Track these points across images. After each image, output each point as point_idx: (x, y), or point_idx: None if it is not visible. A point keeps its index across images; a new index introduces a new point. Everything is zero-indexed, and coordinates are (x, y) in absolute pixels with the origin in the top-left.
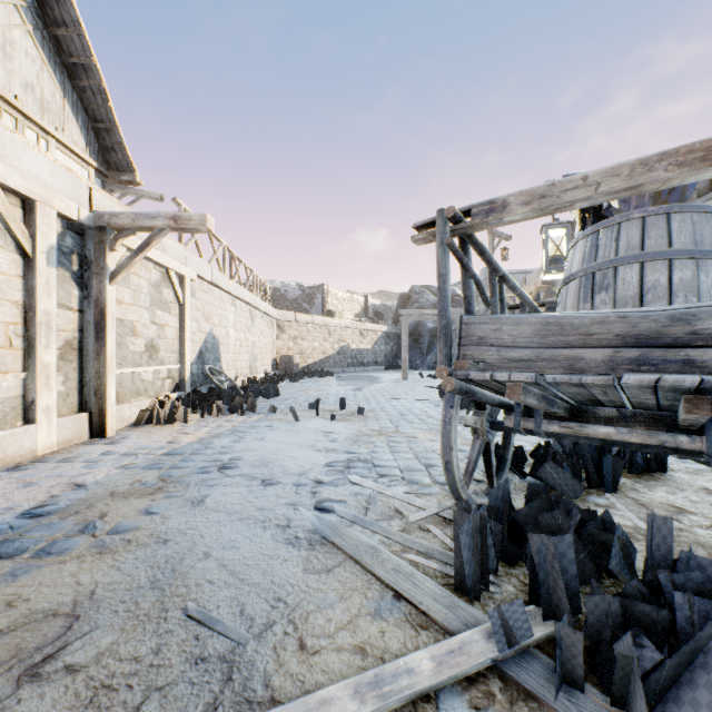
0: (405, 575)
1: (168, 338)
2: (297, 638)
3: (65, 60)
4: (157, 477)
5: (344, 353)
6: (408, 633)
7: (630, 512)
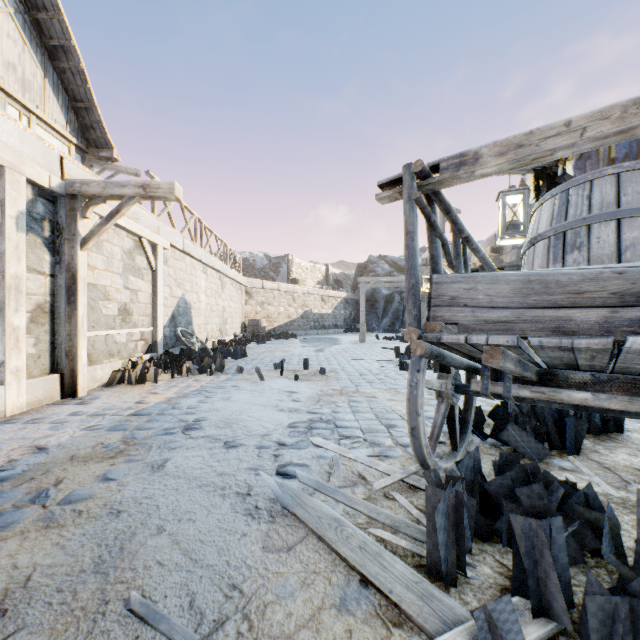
0: (372, 555)
1: (141, 303)
2: (252, 639)
3: (45, 43)
4: (120, 439)
5: (307, 317)
6: (379, 632)
7: (597, 476)
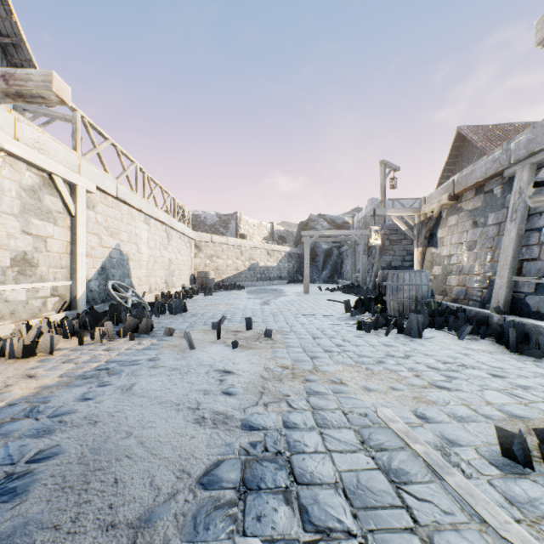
0: None
1: (53, 252)
2: None
3: None
4: None
5: (254, 269)
6: None
7: None
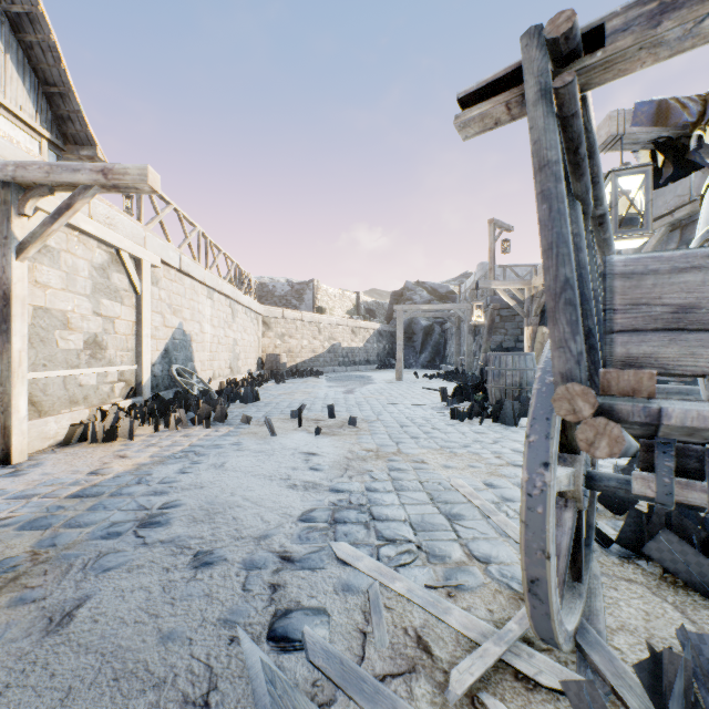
0: None
1: (120, 334)
2: None
3: (6, 8)
4: (28, 549)
5: (335, 351)
6: None
7: None
